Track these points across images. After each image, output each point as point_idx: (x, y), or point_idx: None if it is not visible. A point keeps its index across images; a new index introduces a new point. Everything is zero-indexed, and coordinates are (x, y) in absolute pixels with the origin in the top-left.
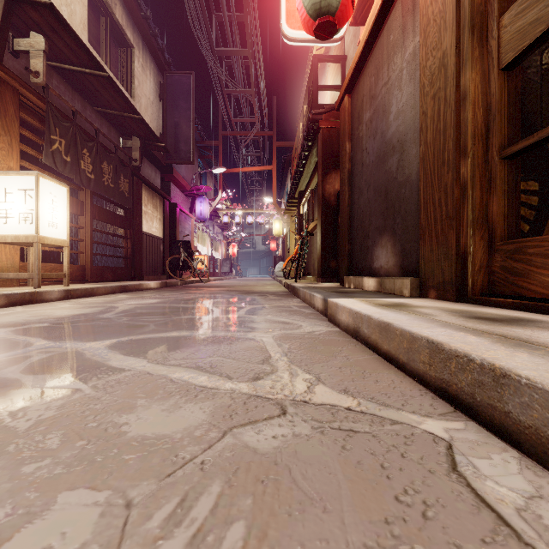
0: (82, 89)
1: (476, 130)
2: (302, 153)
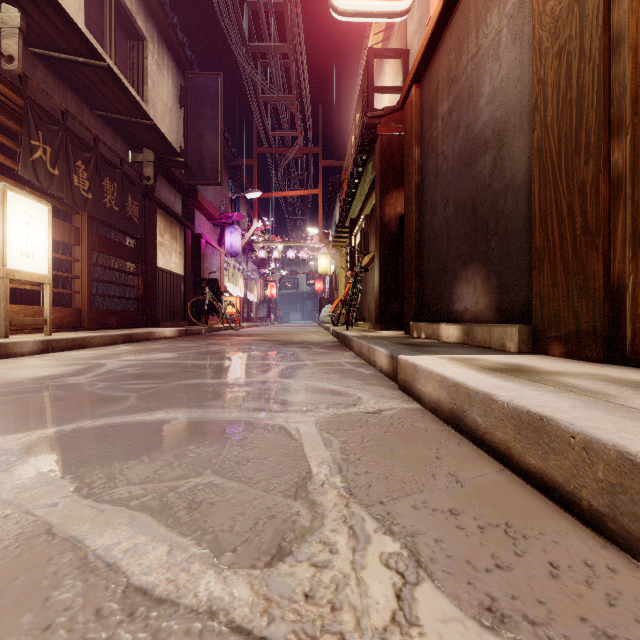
0: (78, 86)
1: (639, 92)
2: (354, 170)
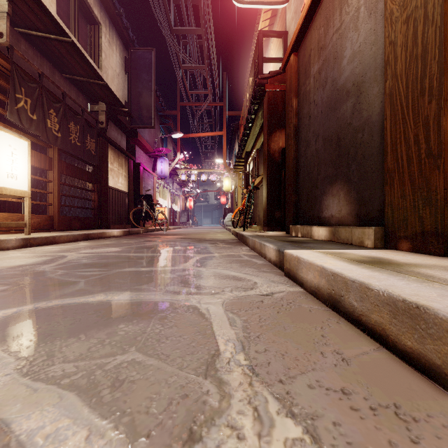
0: (51, 56)
1: None
2: (249, 117)
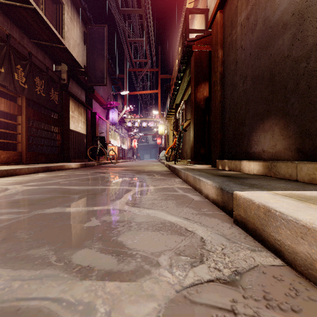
0: (20, 23)
1: None
2: (178, 75)
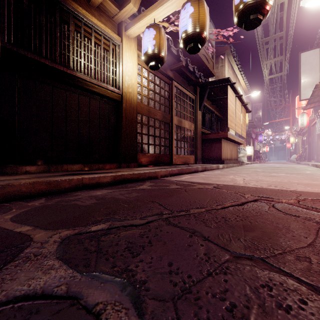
0: None
1: (319, 147)
2: None
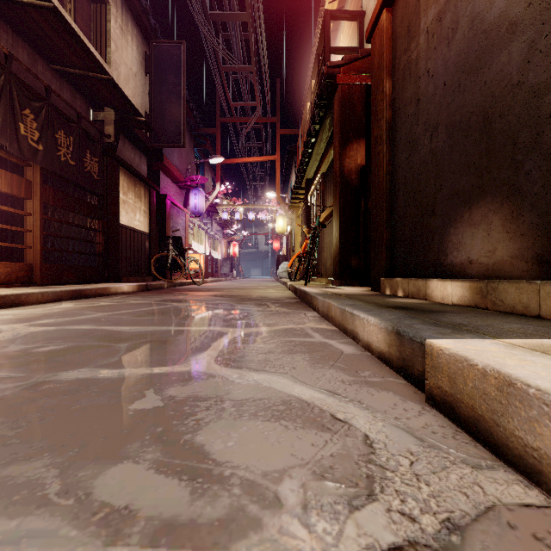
0: (29, 36)
1: None
2: (311, 128)
